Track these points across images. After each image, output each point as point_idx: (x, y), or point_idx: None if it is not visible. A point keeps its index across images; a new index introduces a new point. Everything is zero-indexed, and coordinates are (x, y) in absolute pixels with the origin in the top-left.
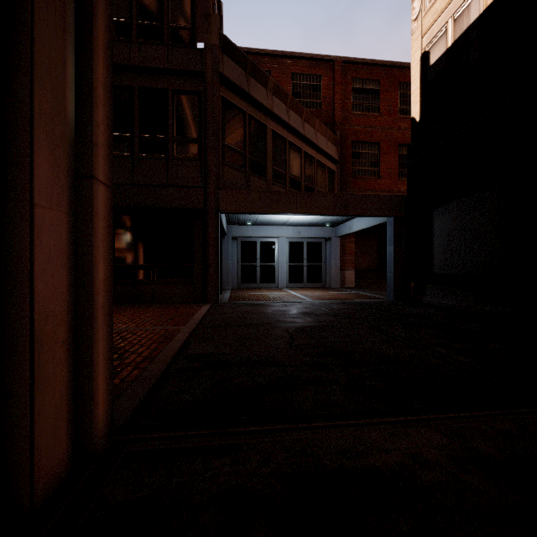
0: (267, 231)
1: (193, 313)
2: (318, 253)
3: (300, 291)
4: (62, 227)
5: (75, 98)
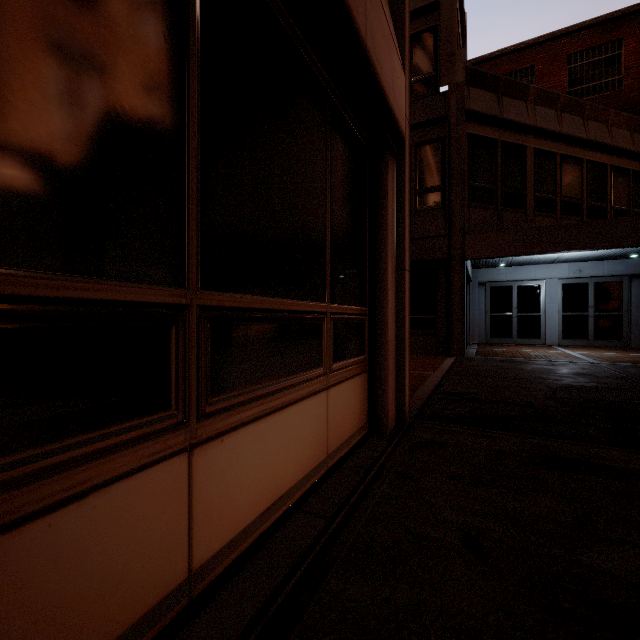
0: (527, 272)
1: (438, 363)
2: (615, 298)
3: (580, 350)
4: (393, 298)
5: (396, 228)
